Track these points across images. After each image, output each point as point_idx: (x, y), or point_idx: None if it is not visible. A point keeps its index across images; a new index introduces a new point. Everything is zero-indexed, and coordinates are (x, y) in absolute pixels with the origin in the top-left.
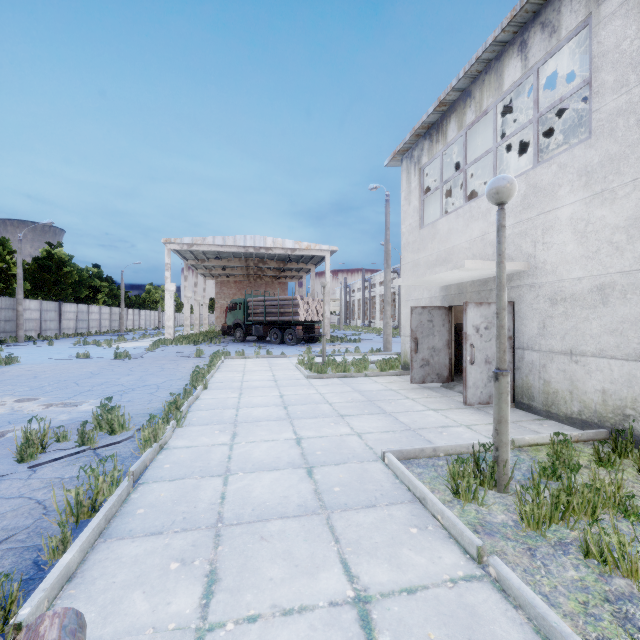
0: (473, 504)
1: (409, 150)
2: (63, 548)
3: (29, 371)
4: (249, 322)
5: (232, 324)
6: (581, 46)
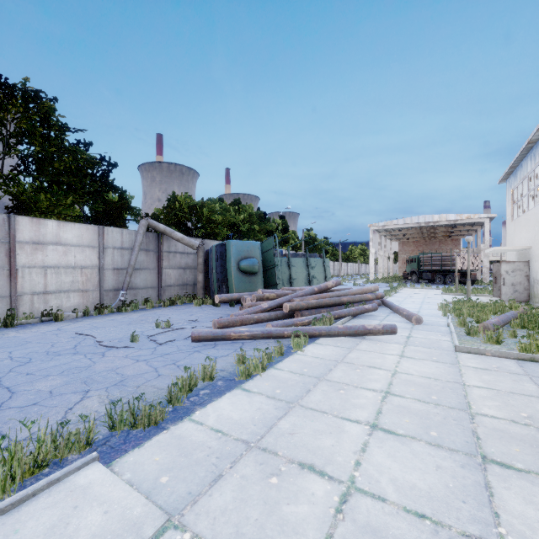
0: None
1: (508, 178)
2: None
3: None
4: (421, 270)
5: (409, 272)
6: None
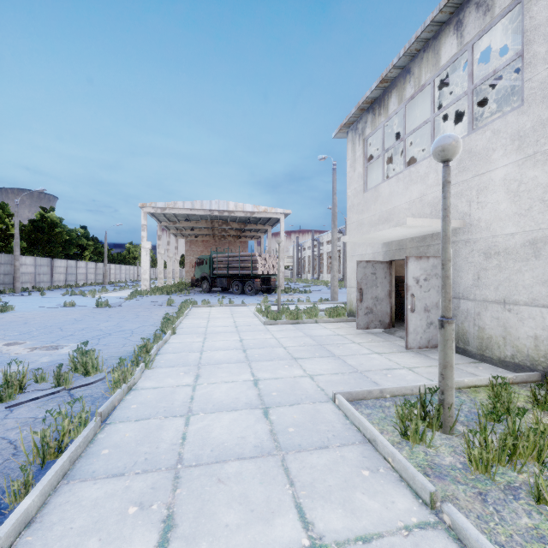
0: (421, 445)
1: (354, 123)
2: (25, 491)
3: (21, 318)
4: (214, 275)
5: (199, 277)
6: (510, 26)
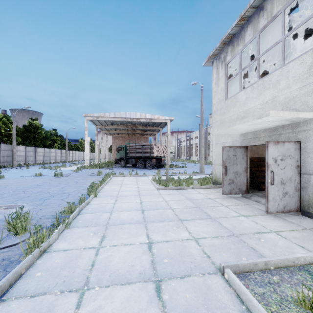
0: None
1: (218, 54)
2: None
3: (5, 183)
4: (127, 157)
5: (119, 158)
6: None
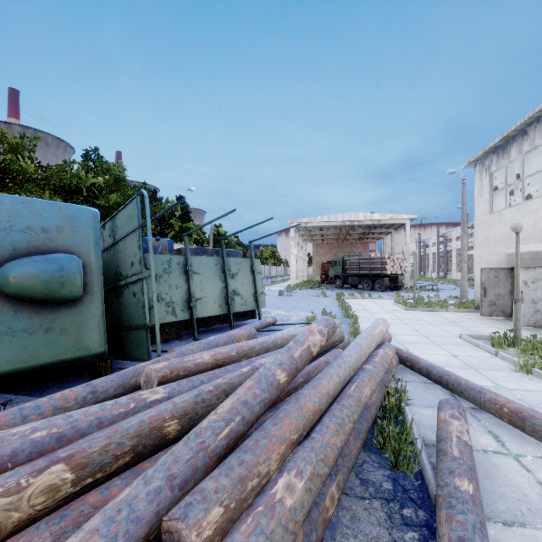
0: (501, 349)
1: (481, 159)
2: None
3: None
4: (346, 274)
5: (333, 276)
6: None
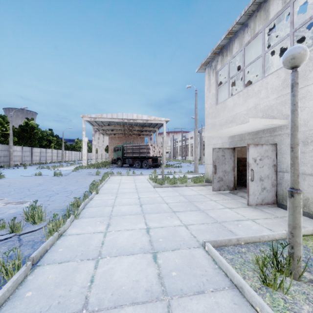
0: (278, 292)
1: (209, 62)
2: None
3: (7, 182)
4: (124, 157)
5: (116, 158)
6: None
